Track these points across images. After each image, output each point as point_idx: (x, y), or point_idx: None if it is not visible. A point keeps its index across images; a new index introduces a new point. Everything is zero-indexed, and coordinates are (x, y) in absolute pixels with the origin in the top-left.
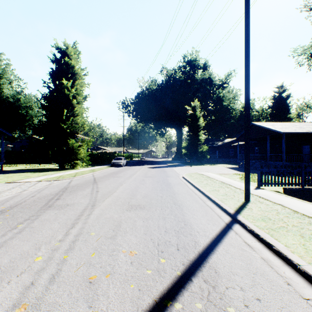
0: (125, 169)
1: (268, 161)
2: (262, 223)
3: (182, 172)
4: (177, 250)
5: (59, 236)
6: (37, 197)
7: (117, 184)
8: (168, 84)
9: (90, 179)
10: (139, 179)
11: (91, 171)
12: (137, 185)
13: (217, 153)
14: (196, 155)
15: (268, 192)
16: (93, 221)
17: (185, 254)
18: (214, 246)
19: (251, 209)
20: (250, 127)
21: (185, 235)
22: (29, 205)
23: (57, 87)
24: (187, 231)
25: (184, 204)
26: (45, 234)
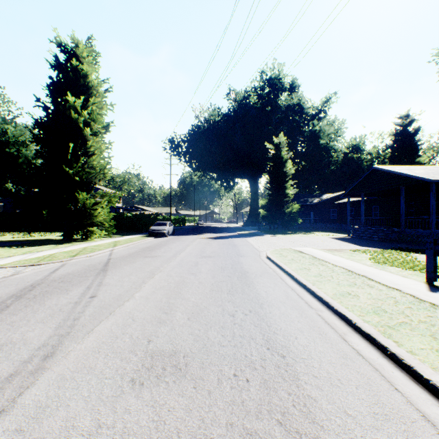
0: (170, 241)
1: (403, 228)
2: None
3: (263, 247)
4: None
5: None
6: None
7: (143, 275)
8: (238, 111)
9: (100, 262)
10: (188, 261)
11: (110, 246)
12: (183, 277)
13: (311, 216)
14: (282, 219)
15: None
16: None
17: None
18: None
19: None
20: (370, 174)
21: None
22: None
23: (58, 108)
24: None
25: (293, 348)
26: None
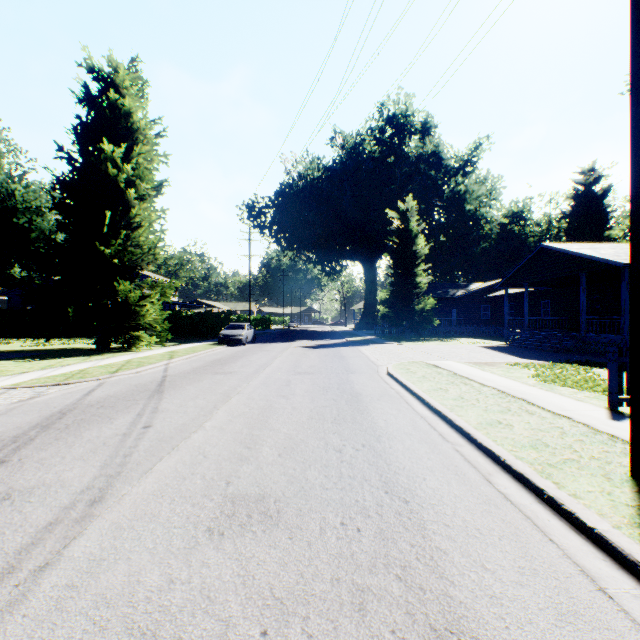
0: (249, 351)
1: (584, 333)
2: None
3: (383, 360)
4: None
5: None
6: None
7: (215, 398)
8: (347, 164)
9: (152, 381)
10: (277, 379)
11: (165, 358)
12: (270, 401)
13: (453, 315)
14: (410, 319)
15: None
16: (26, 634)
17: None
18: None
19: None
20: (537, 254)
21: None
22: None
23: (90, 161)
24: None
25: (420, 491)
26: None
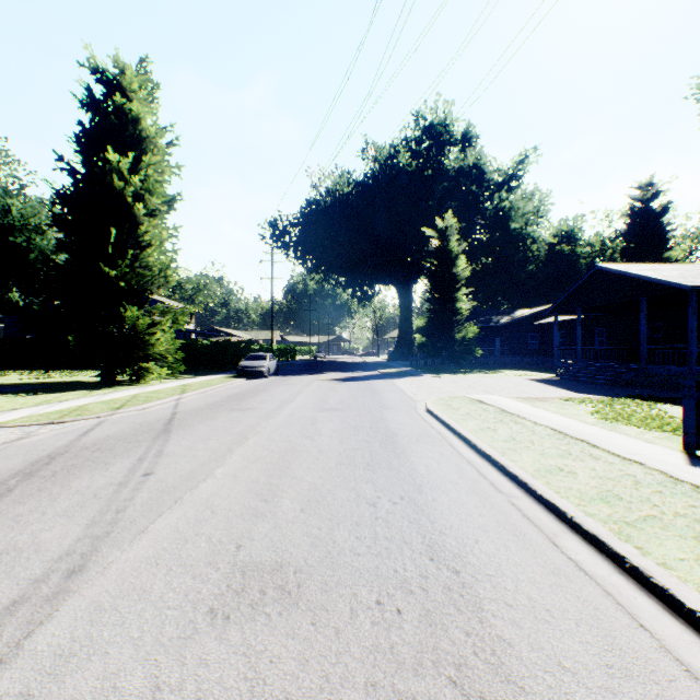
0: (271, 384)
1: (645, 364)
2: None
3: (421, 395)
4: None
5: None
6: None
7: (229, 439)
8: (380, 178)
9: (159, 419)
10: (301, 417)
11: (176, 392)
12: (293, 443)
13: (497, 344)
14: (450, 349)
15: None
16: None
17: None
18: None
19: None
20: (591, 277)
21: None
22: None
23: (93, 172)
24: None
25: (473, 558)
26: None
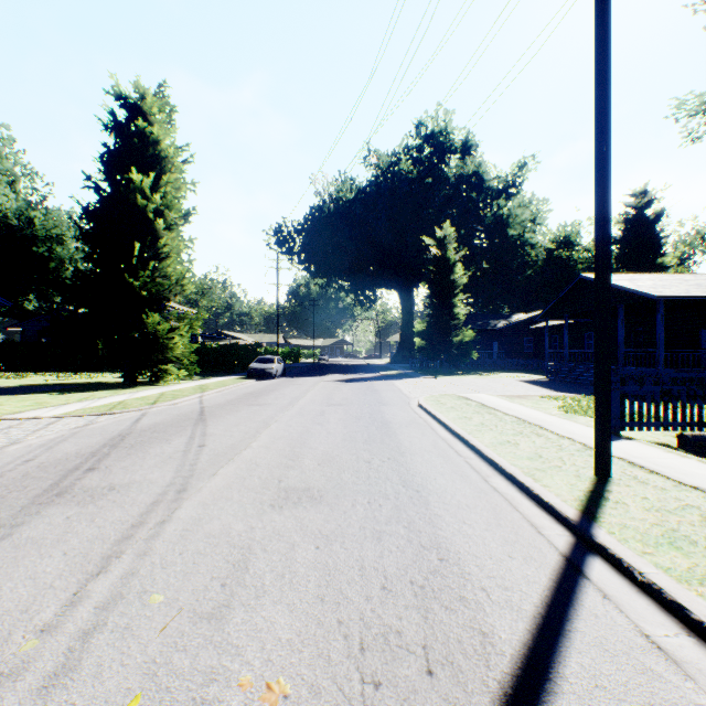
0: (280, 385)
1: (622, 366)
2: (676, 559)
3: (416, 393)
4: (428, 678)
5: (47, 610)
6: (38, 462)
7: (255, 425)
8: (381, 186)
9: (192, 411)
10: (311, 410)
11: (197, 391)
12: (307, 427)
13: (495, 347)
14: (448, 352)
15: (649, 450)
16: (170, 547)
17: (457, 698)
18: (548, 658)
19: (625, 505)
20: (577, 285)
21: (447, 605)
22: (4, 491)
23: (118, 191)
24: (451, 588)
25: (430, 486)
26: (6, 602)
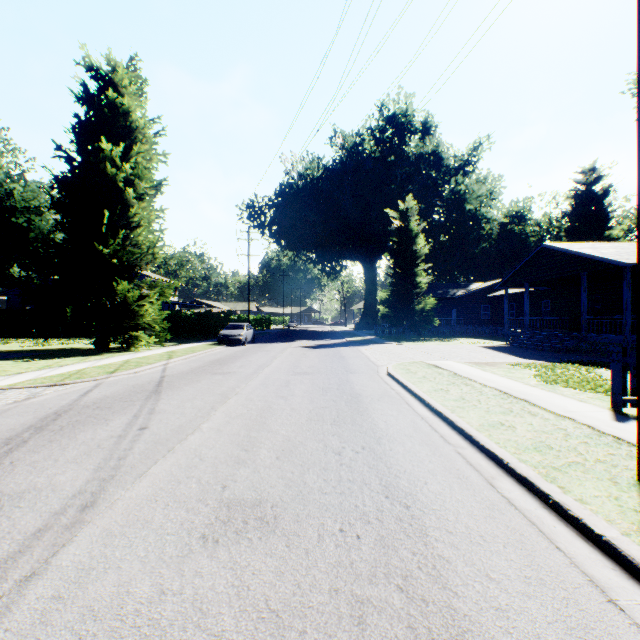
0: (249, 351)
1: (585, 333)
2: None
3: (383, 360)
4: None
5: None
6: None
7: (212, 399)
8: (347, 163)
9: (150, 381)
10: (276, 380)
11: (164, 358)
12: (269, 402)
13: (453, 315)
14: (410, 319)
15: None
16: None
17: None
18: None
19: None
20: (538, 254)
21: None
22: None
23: (88, 160)
24: None
25: (421, 496)
26: None
